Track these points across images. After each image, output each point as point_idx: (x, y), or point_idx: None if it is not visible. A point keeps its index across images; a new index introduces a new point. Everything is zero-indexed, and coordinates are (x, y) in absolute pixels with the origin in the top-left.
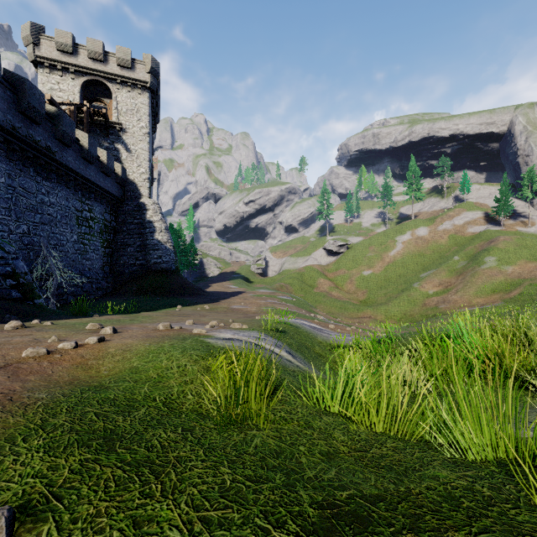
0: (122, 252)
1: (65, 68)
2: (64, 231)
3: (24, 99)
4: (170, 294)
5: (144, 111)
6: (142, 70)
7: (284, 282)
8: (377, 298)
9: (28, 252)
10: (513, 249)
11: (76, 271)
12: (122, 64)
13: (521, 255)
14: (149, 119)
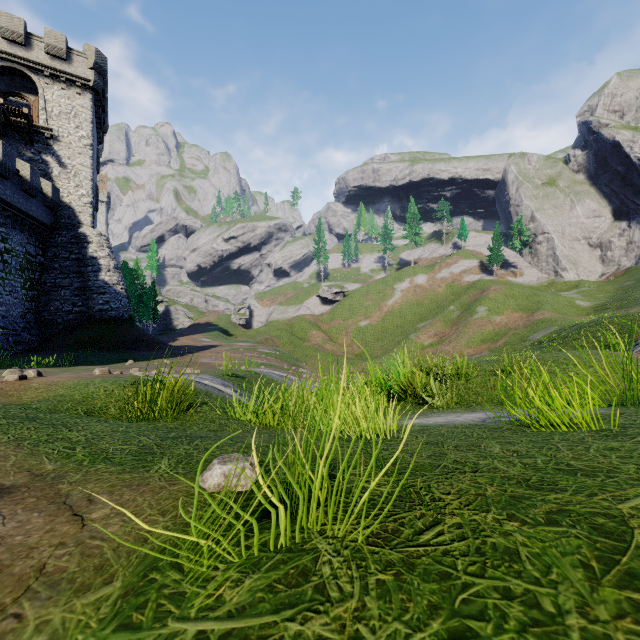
0: (52, 295)
1: None
2: None
3: None
4: (121, 348)
5: (85, 116)
6: (82, 64)
7: (271, 334)
8: (373, 351)
9: None
10: (502, 299)
11: None
12: (53, 52)
13: (508, 305)
14: (93, 127)
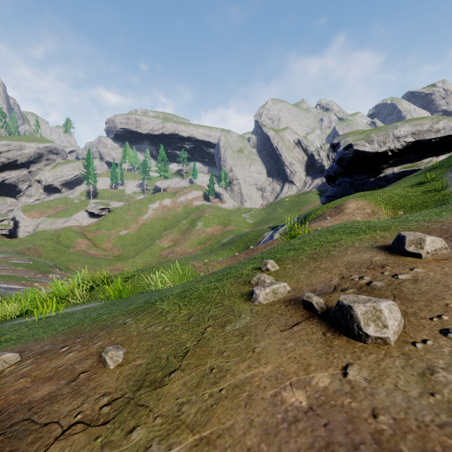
0: None
1: None
2: None
3: None
4: None
5: None
6: None
7: (35, 244)
8: (129, 253)
9: None
10: (212, 217)
11: None
12: None
13: (215, 221)
14: None
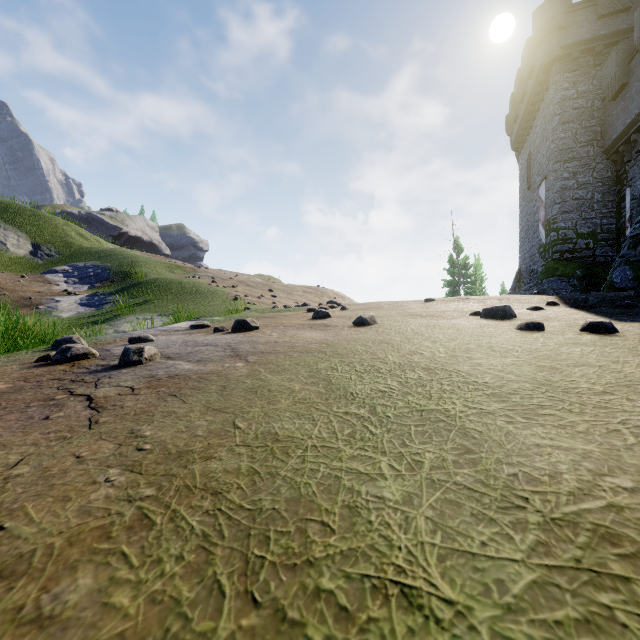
0: None
1: None
2: None
3: None
4: None
5: None
6: None
7: None
8: None
9: None
10: None
11: None
12: None
13: None
14: None
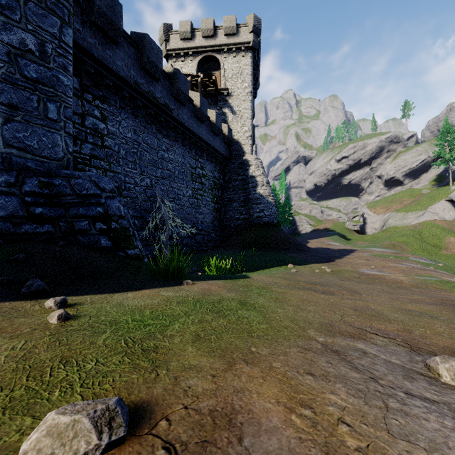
0: (228, 207)
1: (186, 53)
2: (180, 186)
3: (144, 54)
4: (273, 248)
5: (247, 71)
6: (245, 33)
7: (395, 240)
8: None
9: (151, 204)
10: None
11: (191, 223)
12: (229, 32)
13: None
14: (251, 78)
